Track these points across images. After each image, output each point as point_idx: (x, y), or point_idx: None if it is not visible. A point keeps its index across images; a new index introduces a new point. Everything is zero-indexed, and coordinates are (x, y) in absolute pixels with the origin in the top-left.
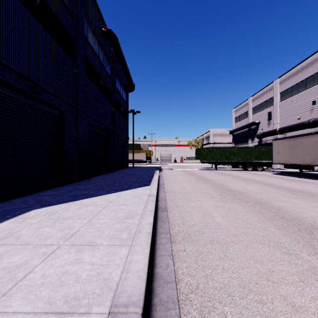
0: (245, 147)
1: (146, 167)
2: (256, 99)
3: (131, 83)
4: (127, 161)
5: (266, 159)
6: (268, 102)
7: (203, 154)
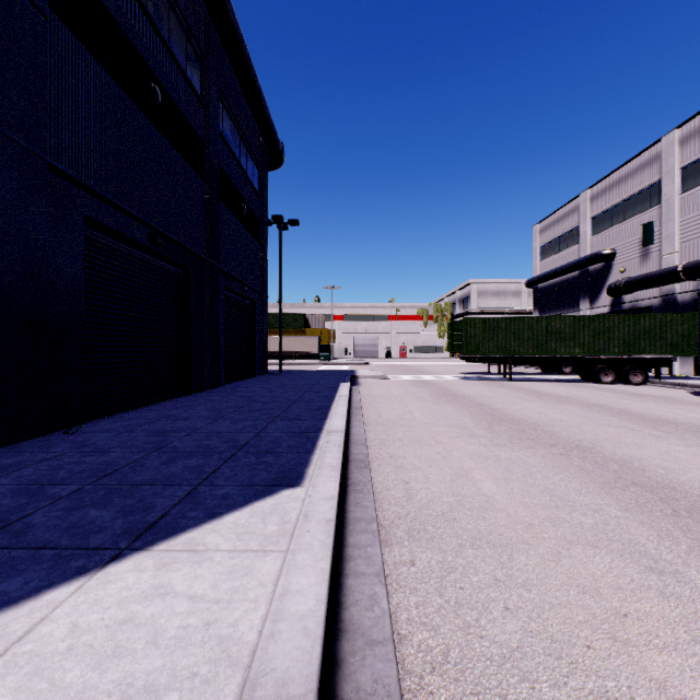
0: (594, 316)
1: (315, 373)
2: (604, 192)
3: (272, 140)
4: (262, 355)
5: (655, 351)
6: (640, 197)
7: (472, 337)
